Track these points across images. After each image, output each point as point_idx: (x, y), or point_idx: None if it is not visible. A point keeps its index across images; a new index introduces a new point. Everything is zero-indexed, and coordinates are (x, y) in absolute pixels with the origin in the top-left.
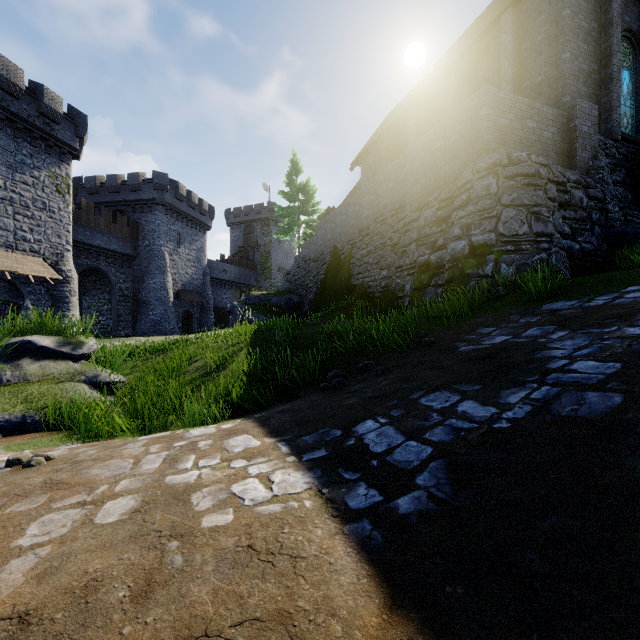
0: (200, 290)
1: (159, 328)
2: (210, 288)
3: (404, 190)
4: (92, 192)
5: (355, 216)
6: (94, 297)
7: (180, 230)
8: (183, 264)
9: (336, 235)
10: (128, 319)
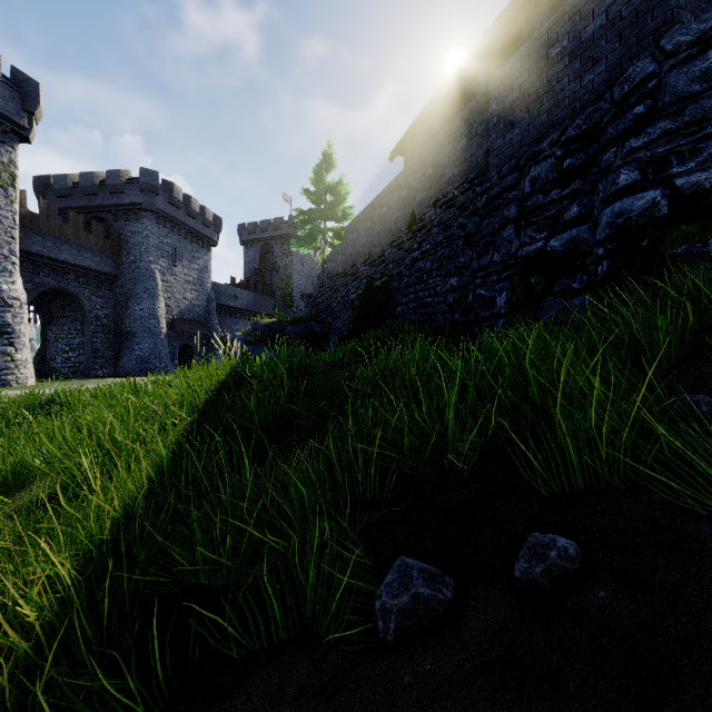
0: (203, 319)
1: (147, 366)
2: (216, 317)
3: (485, 147)
4: (62, 194)
5: (401, 205)
6: (63, 327)
7: (176, 244)
8: (180, 287)
9: (373, 237)
10: (108, 355)
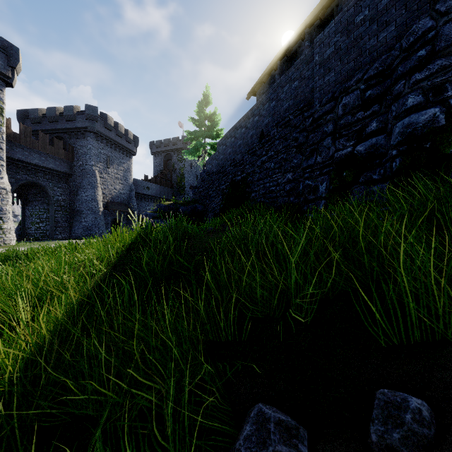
0: (127, 202)
1: (90, 232)
2: (135, 201)
3: (311, 86)
4: (35, 121)
5: (254, 126)
6: (35, 207)
7: (109, 154)
8: (112, 181)
9: (236, 148)
10: (65, 225)
